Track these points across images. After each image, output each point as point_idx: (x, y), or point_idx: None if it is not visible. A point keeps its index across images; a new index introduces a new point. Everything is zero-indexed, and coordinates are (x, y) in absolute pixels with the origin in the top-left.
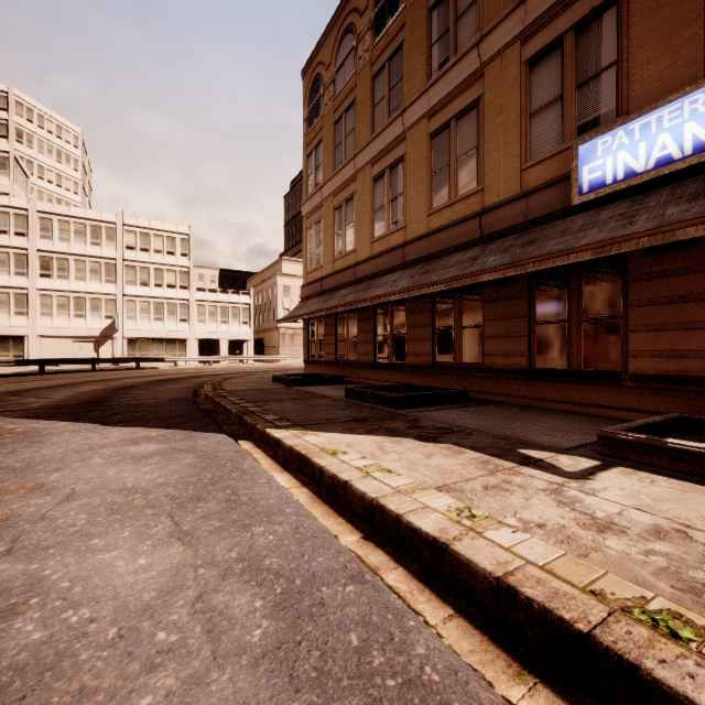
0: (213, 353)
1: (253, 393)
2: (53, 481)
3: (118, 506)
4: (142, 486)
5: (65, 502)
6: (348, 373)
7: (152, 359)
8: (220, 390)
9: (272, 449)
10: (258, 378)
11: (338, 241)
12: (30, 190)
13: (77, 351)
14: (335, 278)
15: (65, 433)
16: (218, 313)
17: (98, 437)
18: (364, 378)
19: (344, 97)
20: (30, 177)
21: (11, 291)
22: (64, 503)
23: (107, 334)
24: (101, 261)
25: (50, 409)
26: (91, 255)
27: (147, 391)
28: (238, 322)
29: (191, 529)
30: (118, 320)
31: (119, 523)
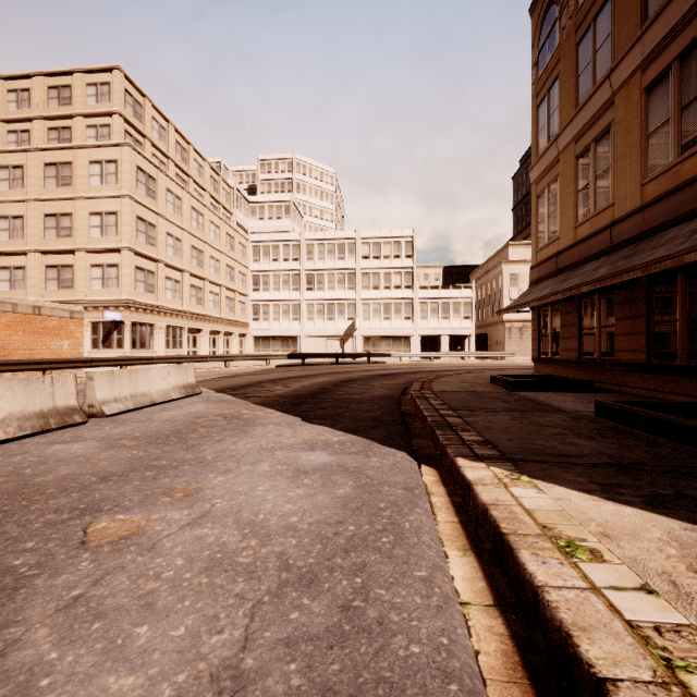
0: (434, 349)
1: (461, 397)
2: (210, 488)
3: (221, 555)
4: (270, 524)
5: (189, 527)
6: (599, 377)
7: (380, 355)
8: (426, 390)
9: (462, 493)
10: (474, 377)
11: (583, 200)
12: (303, 226)
13: (329, 348)
14: (577, 249)
15: (270, 425)
16: (439, 309)
17: (288, 435)
18: (627, 385)
19: (592, 1)
20: (303, 216)
21: (290, 303)
22: (187, 528)
23: (349, 333)
24: (345, 272)
25: (281, 397)
26: (338, 268)
27: (362, 385)
28: (459, 317)
29: (252, 671)
30: (356, 320)
31: (193, 598)
